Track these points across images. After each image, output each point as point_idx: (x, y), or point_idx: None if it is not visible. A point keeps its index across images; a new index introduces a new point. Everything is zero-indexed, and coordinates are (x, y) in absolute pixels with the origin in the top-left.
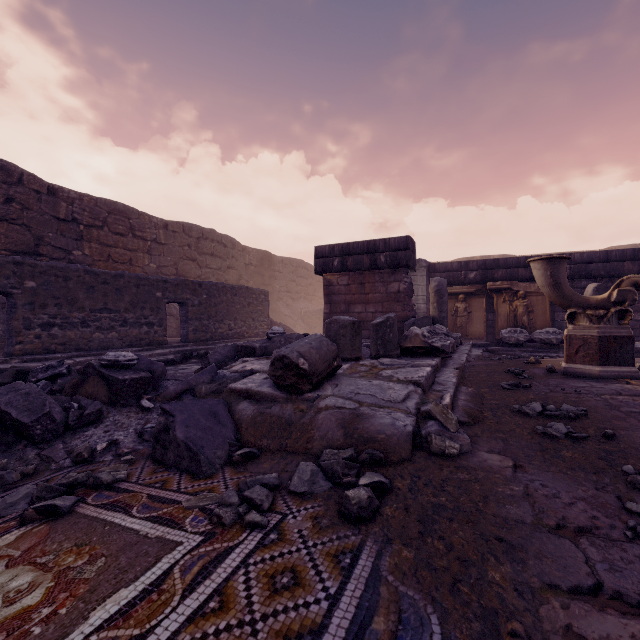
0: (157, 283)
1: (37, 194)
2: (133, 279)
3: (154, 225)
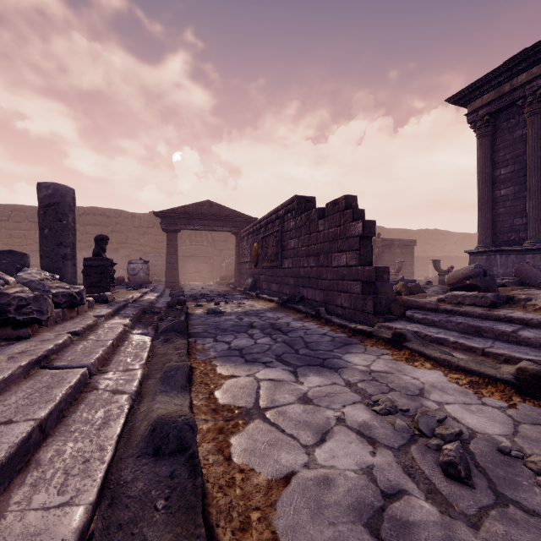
0: (426, 258)
1: (385, 233)
2: (420, 258)
3: (415, 233)
